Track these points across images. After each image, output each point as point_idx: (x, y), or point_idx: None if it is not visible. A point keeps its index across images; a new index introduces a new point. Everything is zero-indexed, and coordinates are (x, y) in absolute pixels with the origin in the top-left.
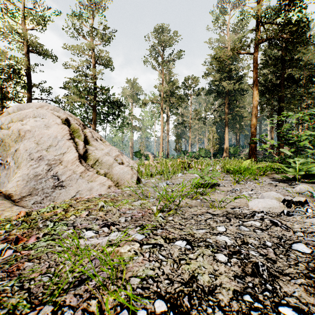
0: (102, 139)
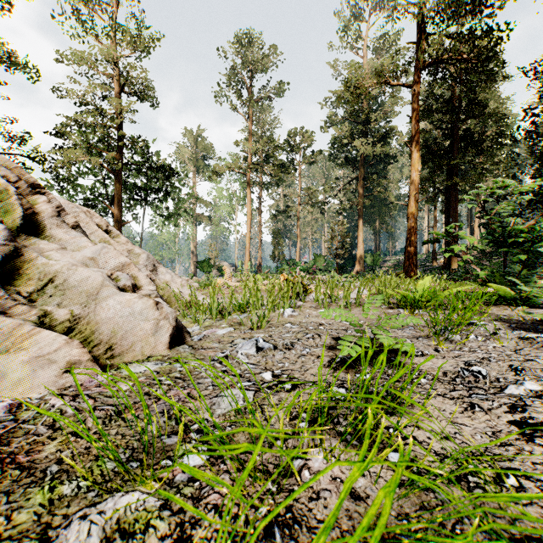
0: (112, 230)
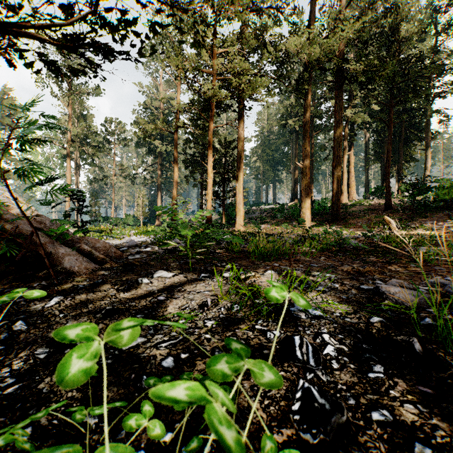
0: None
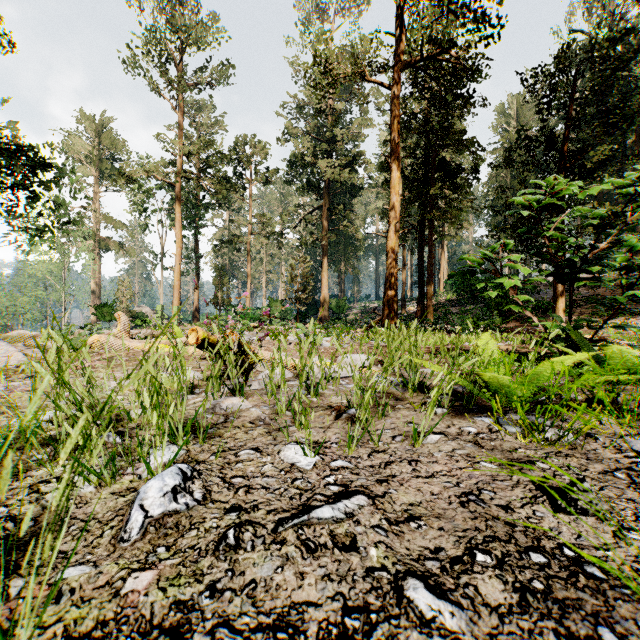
0: None
